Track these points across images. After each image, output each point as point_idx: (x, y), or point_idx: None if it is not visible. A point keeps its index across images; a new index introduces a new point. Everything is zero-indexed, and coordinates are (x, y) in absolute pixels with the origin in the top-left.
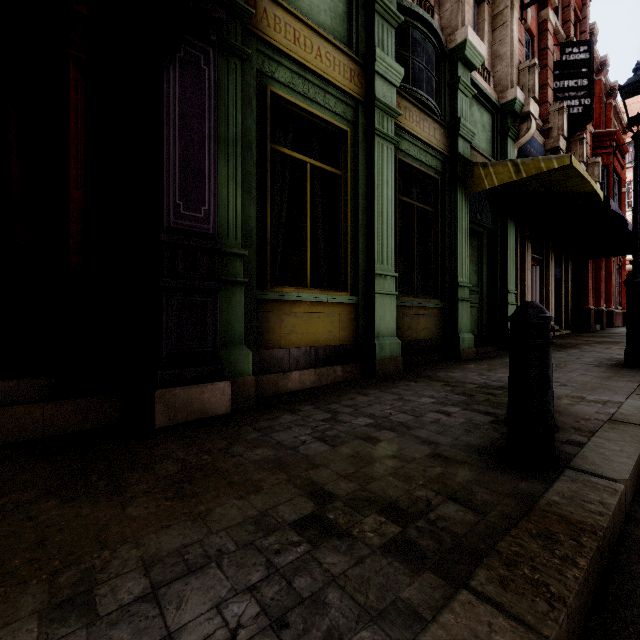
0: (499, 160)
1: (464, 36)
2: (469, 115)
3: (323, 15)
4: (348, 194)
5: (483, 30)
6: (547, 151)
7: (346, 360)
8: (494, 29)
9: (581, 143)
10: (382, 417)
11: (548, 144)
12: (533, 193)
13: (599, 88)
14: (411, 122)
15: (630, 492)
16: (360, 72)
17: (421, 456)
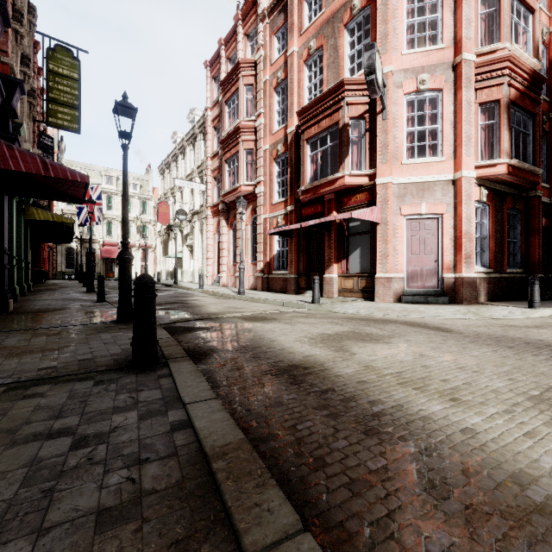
0: None
1: (29, 148)
2: None
3: None
4: None
5: None
6: None
7: None
8: None
9: None
10: (61, 304)
11: None
12: None
13: None
14: None
15: None
16: None
17: (86, 304)
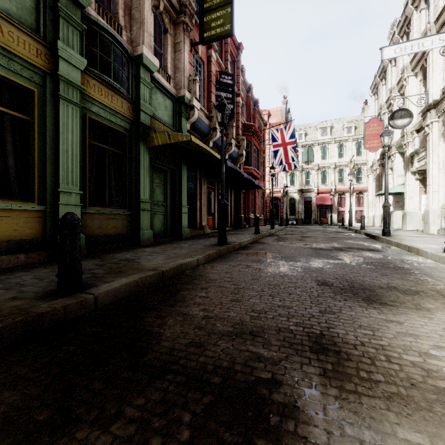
0: (178, 129)
1: (142, 51)
2: (154, 98)
3: (8, 3)
4: (35, 134)
5: (167, 50)
6: (211, 129)
7: (33, 250)
8: (175, 51)
9: (232, 128)
10: (14, 283)
11: (212, 125)
12: (193, 151)
13: (248, 100)
14: (100, 95)
15: (109, 299)
16: (48, 52)
17: (1, 299)
